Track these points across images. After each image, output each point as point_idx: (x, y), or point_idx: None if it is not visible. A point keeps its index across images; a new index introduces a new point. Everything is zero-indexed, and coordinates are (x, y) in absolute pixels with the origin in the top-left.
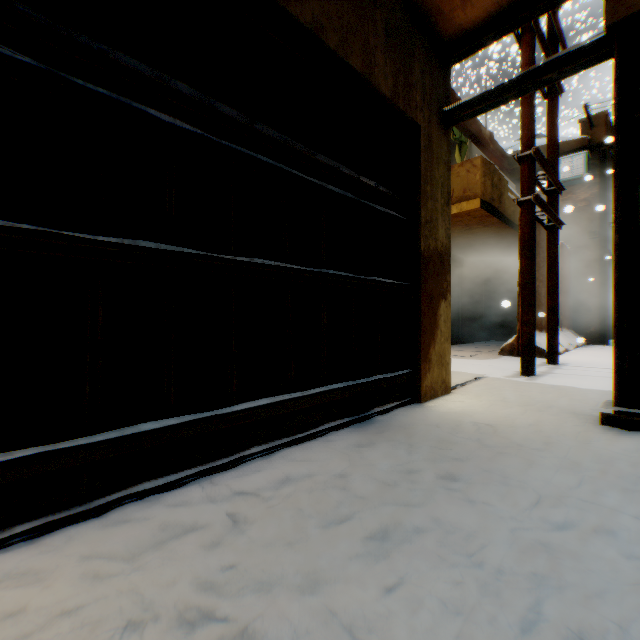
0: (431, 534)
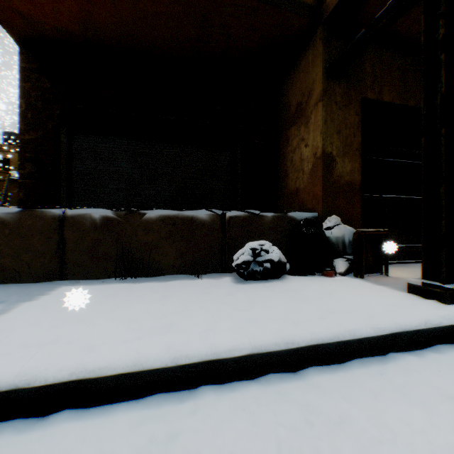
0: None
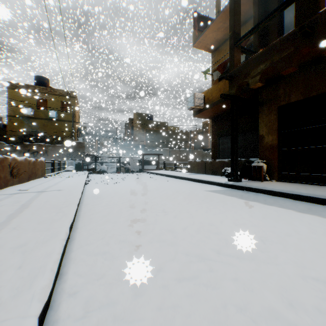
0: (312, 189)
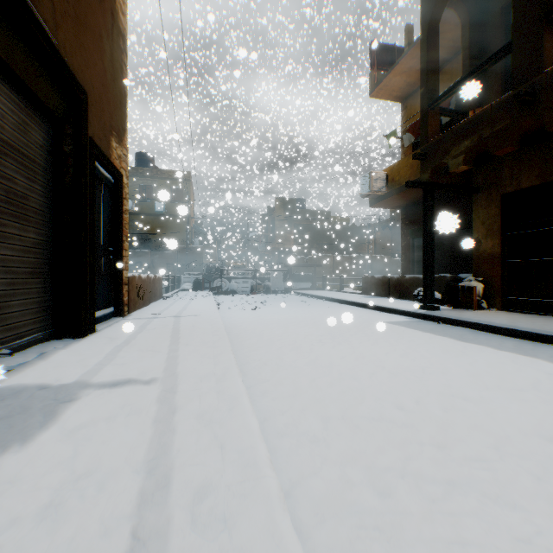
0: (542, 322)
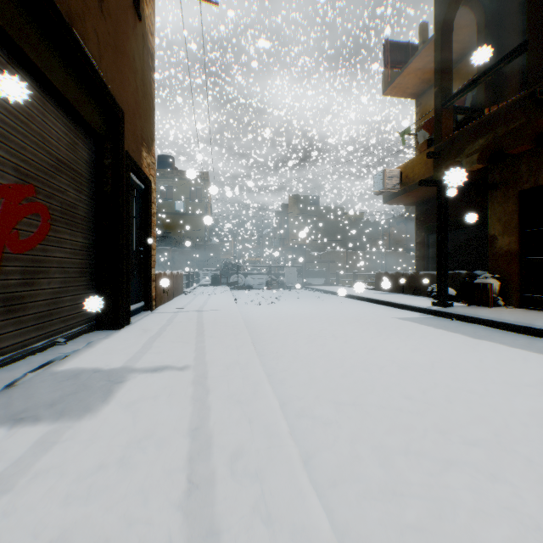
0: None
